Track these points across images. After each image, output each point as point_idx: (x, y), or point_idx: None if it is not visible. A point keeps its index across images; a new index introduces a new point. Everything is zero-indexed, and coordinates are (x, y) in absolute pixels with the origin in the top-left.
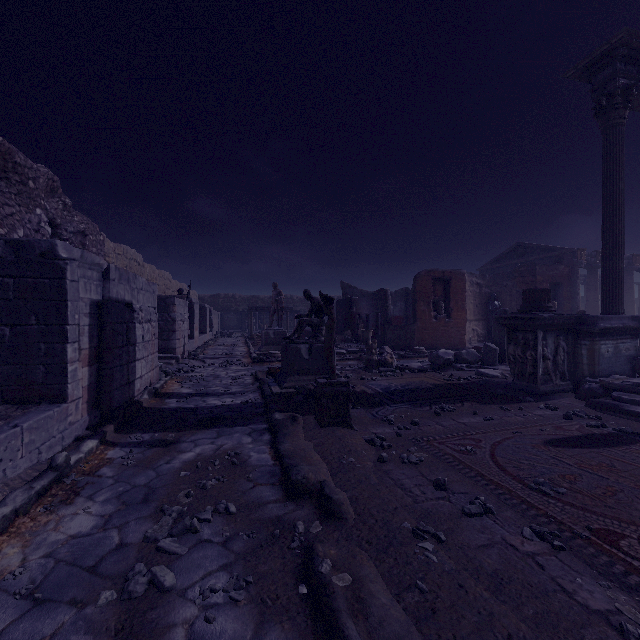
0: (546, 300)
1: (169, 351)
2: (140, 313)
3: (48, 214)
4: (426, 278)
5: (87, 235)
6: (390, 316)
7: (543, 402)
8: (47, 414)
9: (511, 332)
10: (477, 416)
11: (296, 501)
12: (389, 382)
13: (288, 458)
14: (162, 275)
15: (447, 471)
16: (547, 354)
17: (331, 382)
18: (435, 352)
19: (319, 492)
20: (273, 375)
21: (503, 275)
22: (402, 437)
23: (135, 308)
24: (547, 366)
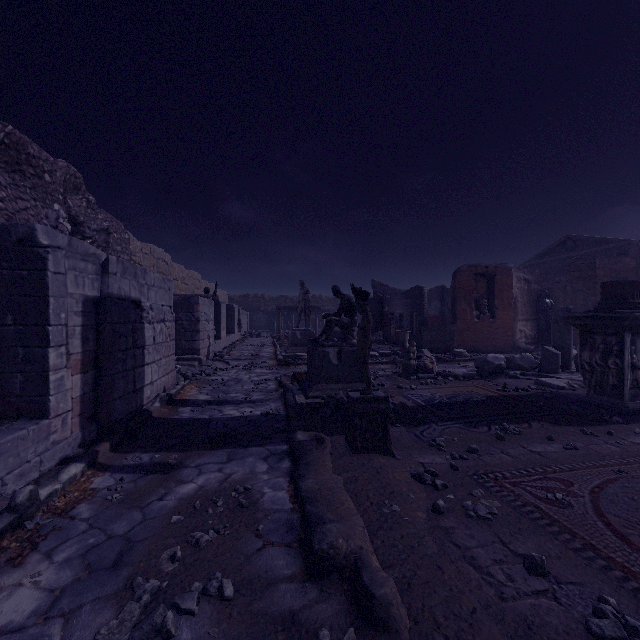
0: (635, 295)
1: (193, 352)
2: (150, 312)
3: (71, 212)
4: (467, 274)
5: (111, 233)
6: (426, 316)
7: (637, 424)
8: (17, 435)
9: (585, 334)
10: (553, 442)
11: (320, 582)
12: (431, 392)
13: (310, 503)
14: (191, 275)
15: (536, 536)
16: (637, 362)
17: (366, 397)
18: (483, 357)
19: (353, 570)
20: (298, 381)
21: (555, 270)
22: (459, 471)
23: (144, 306)
24: (637, 377)
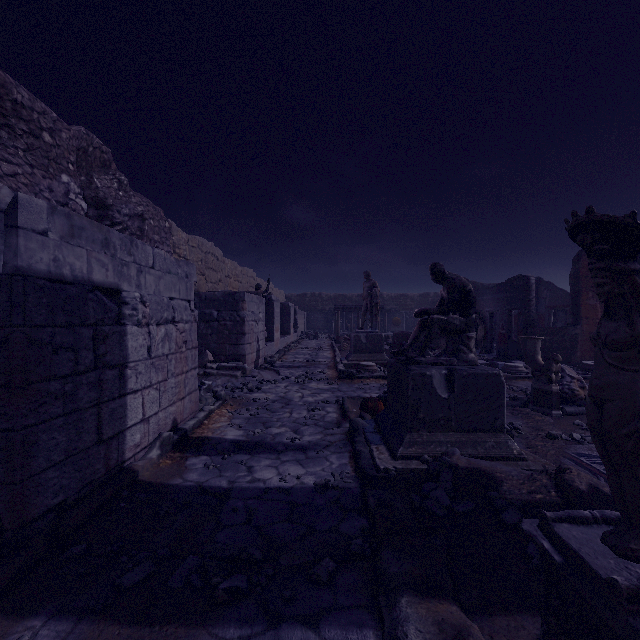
0: None
1: (238, 358)
2: (141, 307)
3: (99, 193)
4: None
5: (146, 219)
6: (534, 314)
7: None
8: None
9: None
10: None
11: None
12: None
13: None
14: (245, 272)
15: None
16: None
17: None
18: None
19: None
20: (371, 412)
21: None
22: None
23: (126, 298)
24: None
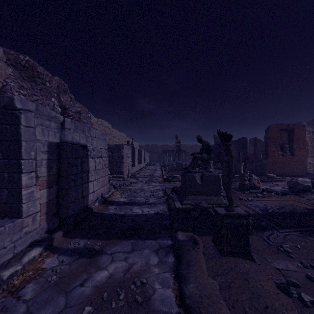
0: None
1: (120, 173)
2: (92, 152)
3: (62, 103)
4: (275, 129)
5: (81, 113)
6: (249, 154)
7: None
8: None
9: None
10: None
11: None
12: (263, 203)
13: None
14: (121, 135)
15: None
16: None
17: (231, 214)
18: (294, 180)
19: None
20: (175, 192)
21: None
22: None
23: (89, 148)
24: None
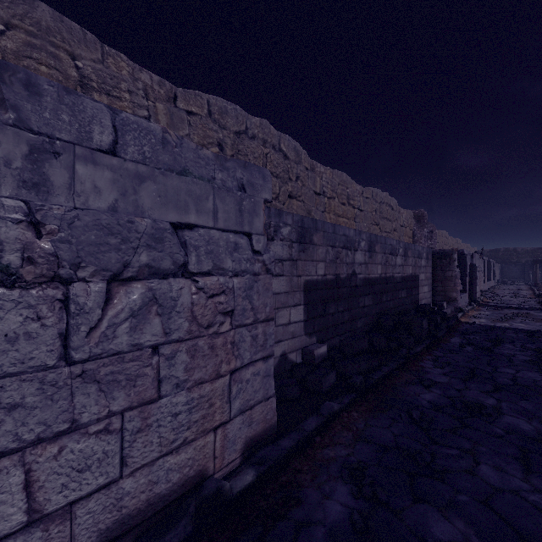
0: None
1: None
2: (477, 268)
3: None
4: None
5: (433, 232)
6: None
7: None
8: (465, 294)
9: None
10: None
11: None
12: None
13: None
14: (456, 241)
15: None
16: None
17: None
18: None
19: None
20: None
21: None
22: None
23: (476, 266)
24: None
